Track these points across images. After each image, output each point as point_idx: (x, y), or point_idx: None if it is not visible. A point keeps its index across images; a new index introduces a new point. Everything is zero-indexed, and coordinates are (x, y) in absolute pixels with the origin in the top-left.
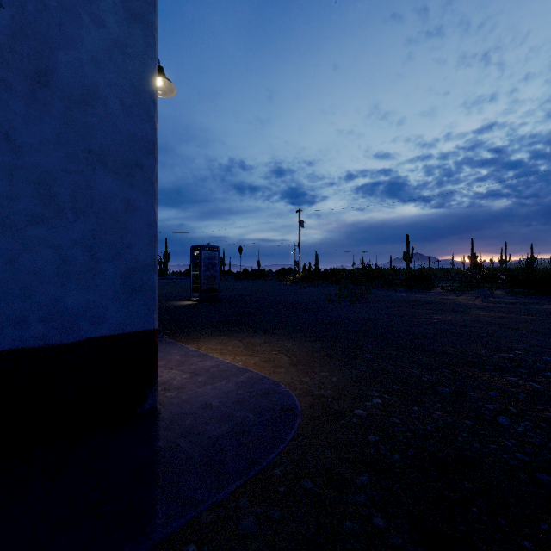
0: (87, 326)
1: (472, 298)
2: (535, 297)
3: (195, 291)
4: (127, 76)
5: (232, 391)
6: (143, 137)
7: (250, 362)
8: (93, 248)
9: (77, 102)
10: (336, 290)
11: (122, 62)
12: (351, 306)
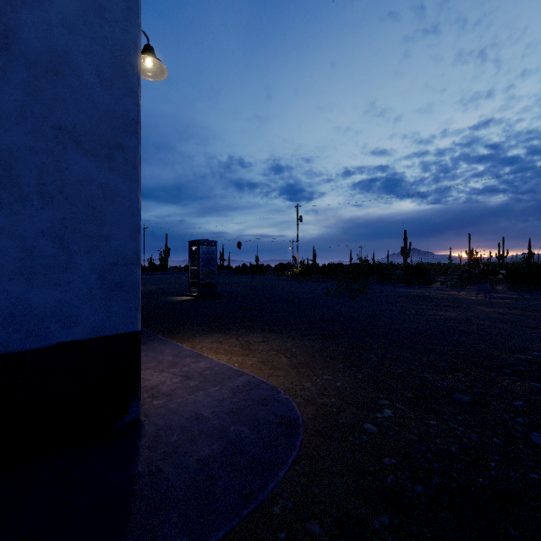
0: (57, 329)
1: (473, 293)
2: (537, 292)
3: (193, 286)
4: (106, 44)
5: (225, 398)
6: (124, 114)
7: (247, 363)
8: (64, 239)
9: (44, 71)
10: (334, 285)
11: (100, 28)
12: (351, 302)
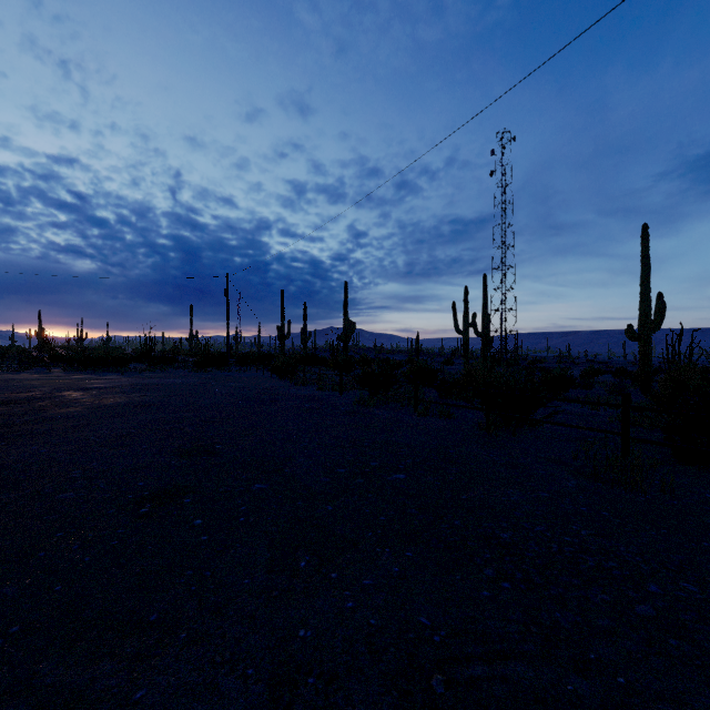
0: None
1: (29, 375)
2: (83, 372)
3: None
4: None
5: None
6: None
7: None
8: None
9: None
10: None
11: None
12: None
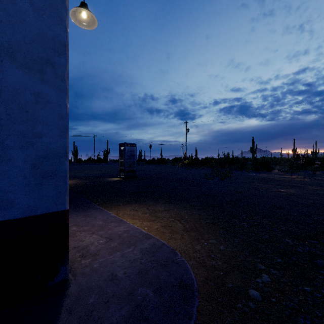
0: None
1: (301, 177)
2: None
3: (121, 171)
4: None
5: (136, 259)
6: (54, 37)
7: (154, 227)
8: (0, 136)
9: None
10: (209, 171)
11: None
12: (221, 182)
